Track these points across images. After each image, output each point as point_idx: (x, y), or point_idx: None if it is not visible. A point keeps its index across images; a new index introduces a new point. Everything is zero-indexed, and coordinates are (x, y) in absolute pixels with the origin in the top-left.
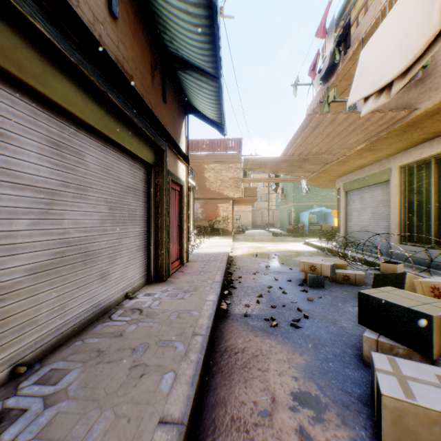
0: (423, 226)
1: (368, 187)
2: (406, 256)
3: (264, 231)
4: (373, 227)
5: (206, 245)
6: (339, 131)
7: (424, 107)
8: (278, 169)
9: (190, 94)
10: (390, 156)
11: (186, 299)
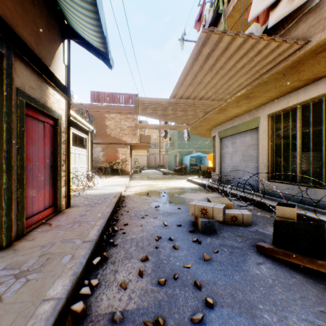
0: (290, 166)
1: (239, 133)
2: (274, 192)
3: (157, 170)
4: (243, 167)
5: (102, 185)
6: (228, 67)
7: (318, 38)
8: (167, 115)
9: (63, 5)
10: (259, 107)
11: (4, 301)
